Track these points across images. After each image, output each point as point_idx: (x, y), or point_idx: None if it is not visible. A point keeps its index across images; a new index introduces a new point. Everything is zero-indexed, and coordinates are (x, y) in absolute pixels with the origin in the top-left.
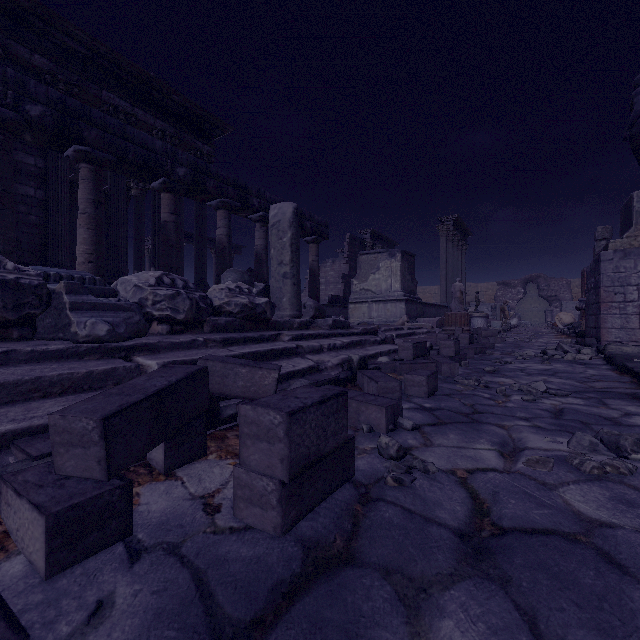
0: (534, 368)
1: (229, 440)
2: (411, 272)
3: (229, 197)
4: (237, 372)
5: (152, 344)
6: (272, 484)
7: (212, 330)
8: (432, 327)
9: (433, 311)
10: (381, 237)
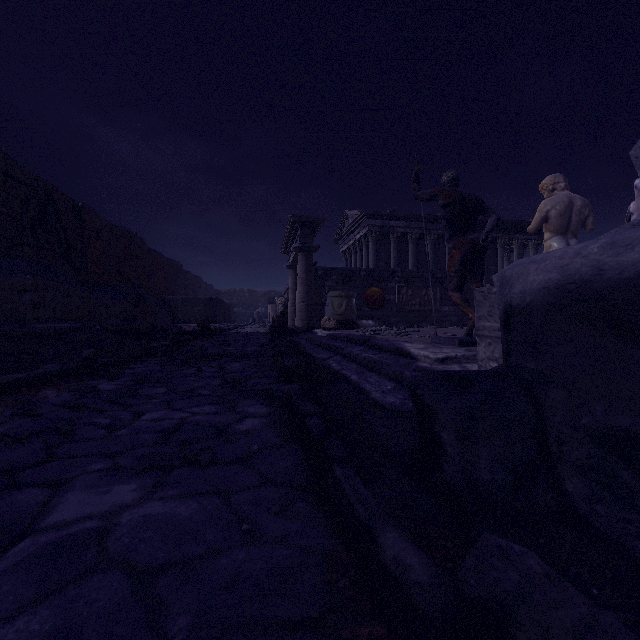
0: None
1: None
2: None
3: None
4: None
5: None
6: None
7: None
8: None
9: None
10: None
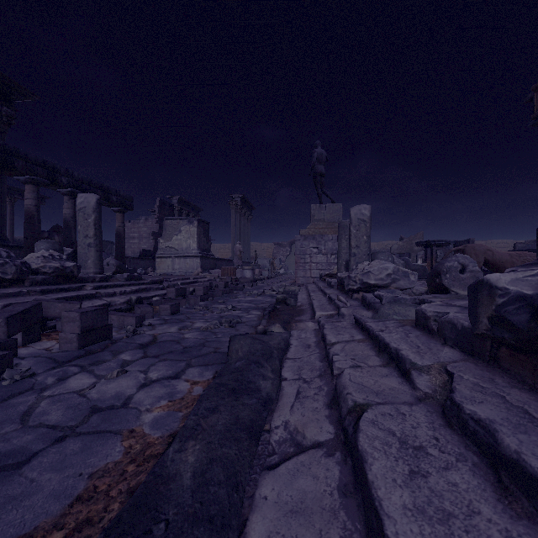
0: (246, 300)
1: (53, 336)
2: (206, 235)
3: (38, 175)
4: (56, 306)
5: None
6: (75, 335)
7: (31, 284)
8: (218, 276)
9: (224, 264)
10: (188, 203)
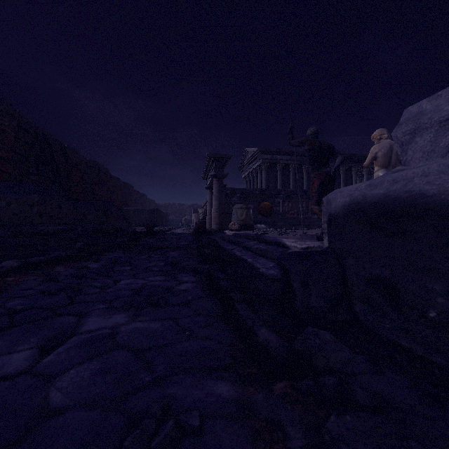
0: None
1: None
2: None
3: None
4: None
5: None
6: None
7: None
8: None
9: None
10: None
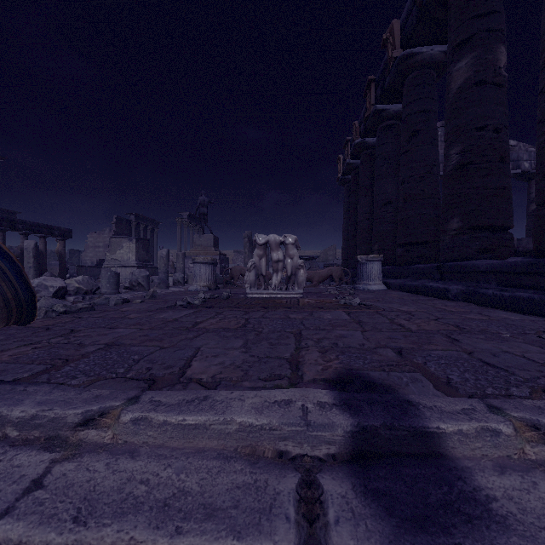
0: None
1: None
2: (146, 249)
3: (4, 226)
4: None
5: None
6: None
7: None
8: None
9: None
10: (145, 218)
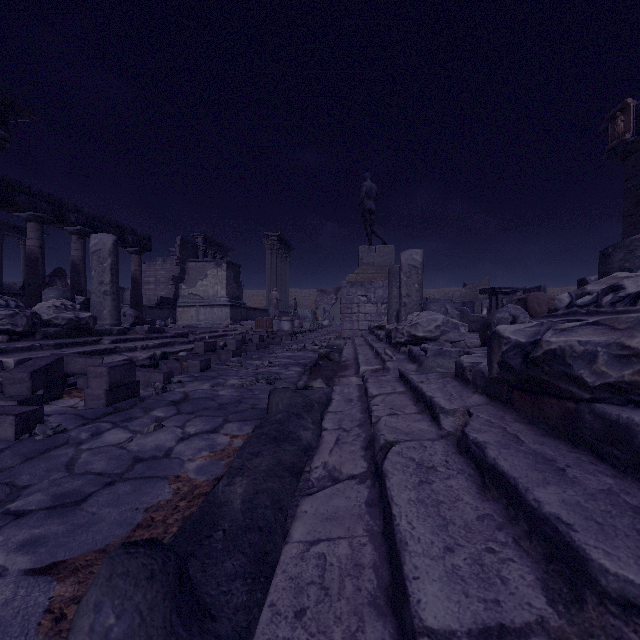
0: (284, 355)
1: (74, 393)
2: (237, 280)
3: (42, 211)
4: (76, 361)
5: (2, 349)
6: (102, 391)
7: (43, 338)
8: (252, 329)
9: (258, 314)
10: (214, 242)
